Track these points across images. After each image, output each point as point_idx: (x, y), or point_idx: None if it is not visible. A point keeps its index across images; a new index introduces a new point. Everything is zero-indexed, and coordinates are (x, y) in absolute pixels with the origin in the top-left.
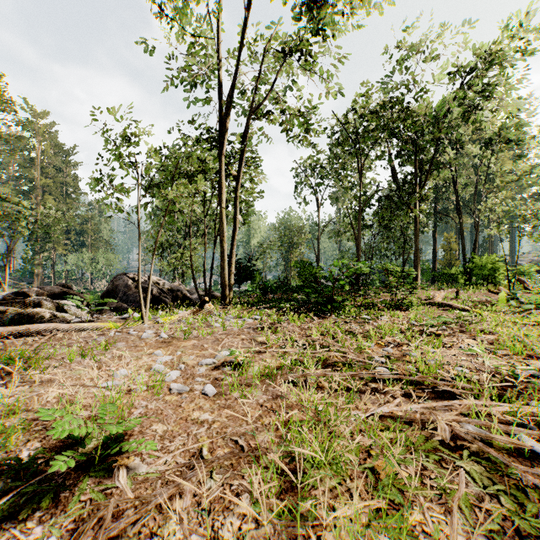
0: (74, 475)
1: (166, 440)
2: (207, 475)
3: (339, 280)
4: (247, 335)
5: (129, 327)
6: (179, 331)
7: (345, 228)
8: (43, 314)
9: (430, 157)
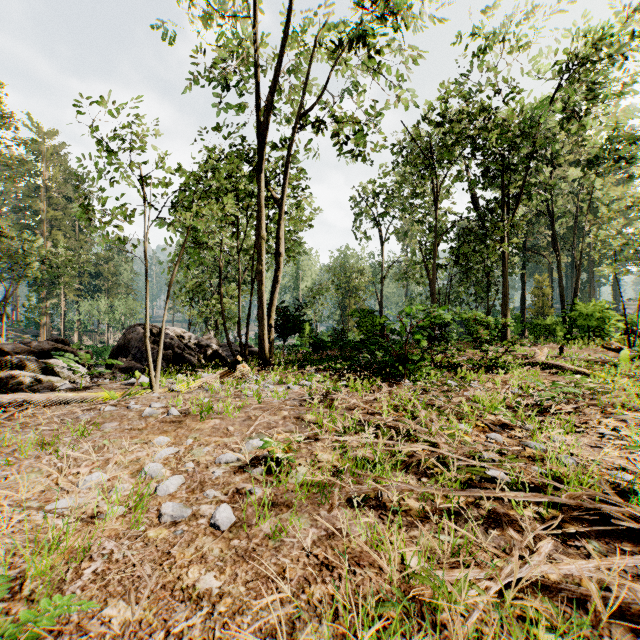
0: None
1: None
2: None
3: (415, 334)
4: (291, 410)
5: (132, 398)
6: (196, 404)
7: (415, 268)
8: (21, 378)
9: (521, 180)
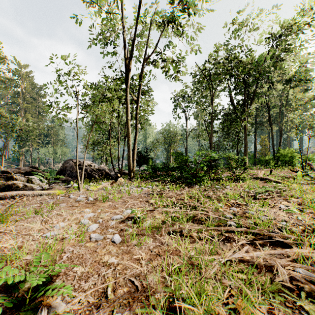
0: (9, 312)
1: (82, 280)
2: (109, 314)
3: (200, 164)
4: (143, 198)
5: (70, 193)
6: (100, 196)
7: (202, 132)
8: (18, 184)
9: (253, 90)
